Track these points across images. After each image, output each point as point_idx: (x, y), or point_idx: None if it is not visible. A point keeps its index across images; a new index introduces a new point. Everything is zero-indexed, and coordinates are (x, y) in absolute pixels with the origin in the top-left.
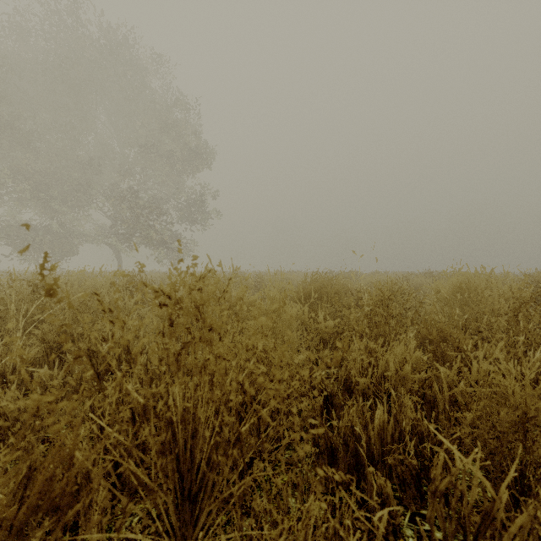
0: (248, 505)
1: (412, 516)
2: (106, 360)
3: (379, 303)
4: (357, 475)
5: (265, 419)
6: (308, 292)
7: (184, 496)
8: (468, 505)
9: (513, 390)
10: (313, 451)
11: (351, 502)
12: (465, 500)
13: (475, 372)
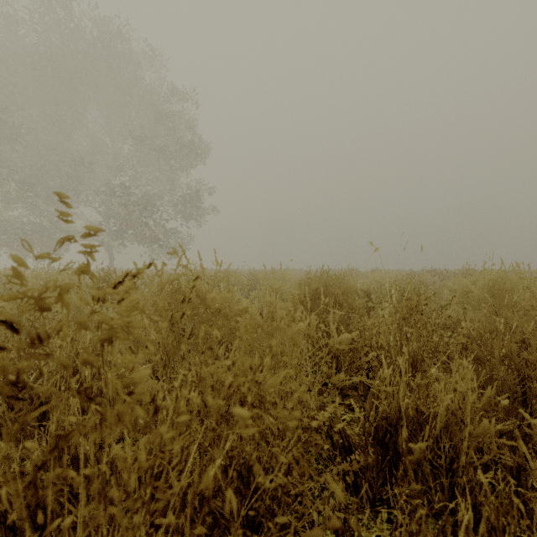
0: None
1: None
2: None
3: (413, 310)
4: None
5: None
6: (311, 292)
7: None
8: None
9: None
10: None
11: None
12: None
13: None
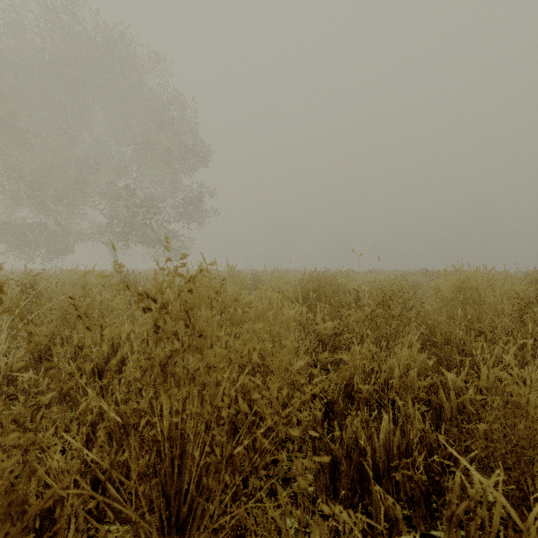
0: (243, 525)
1: (422, 537)
2: (74, 377)
3: (380, 303)
4: (361, 491)
5: (261, 441)
6: (306, 291)
7: (171, 522)
8: (491, 536)
9: (527, 398)
10: (313, 467)
11: (357, 530)
12: (486, 529)
13: (485, 378)
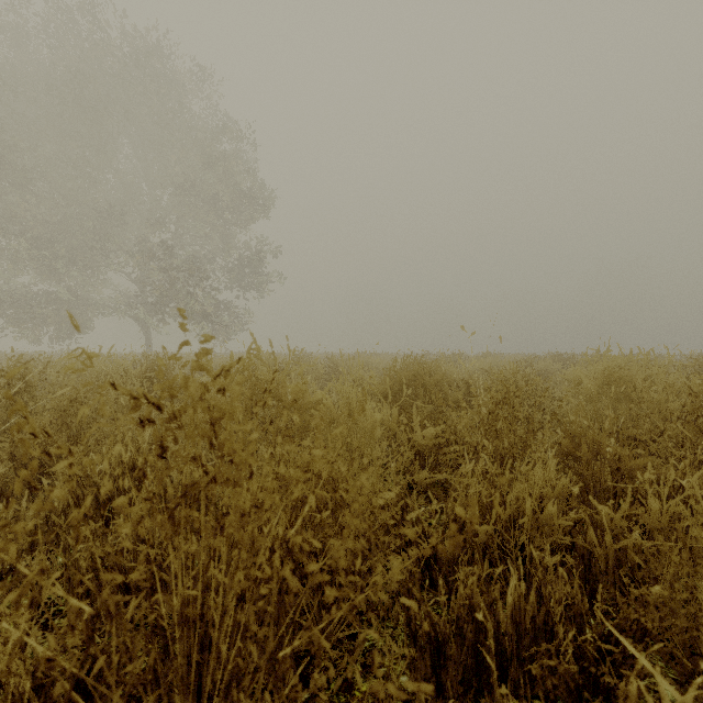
0: None
1: None
2: None
3: (501, 402)
4: (478, 684)
5: (321, 642)
6: (398, 383)
7: None
8: None
9: None
10: (407, 655)
11: None
12: None
13: (656, 514)
